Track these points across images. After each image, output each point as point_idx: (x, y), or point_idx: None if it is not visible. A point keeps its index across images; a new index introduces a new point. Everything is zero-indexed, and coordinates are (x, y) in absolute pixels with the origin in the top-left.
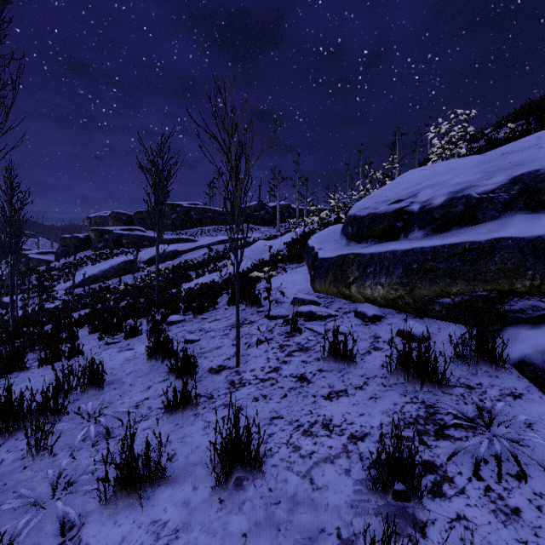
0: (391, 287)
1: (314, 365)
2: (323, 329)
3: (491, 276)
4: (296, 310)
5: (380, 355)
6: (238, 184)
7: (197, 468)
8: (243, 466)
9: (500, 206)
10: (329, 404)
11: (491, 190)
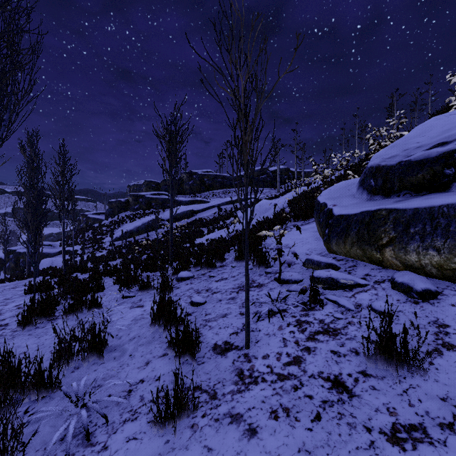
0: (454, 253)
1: (352, 362)
2: (351, 302)
3: None
4: (311, 274)
5: None
6: (248, 124)
7: None
8: None
9: None
10: None
11: None
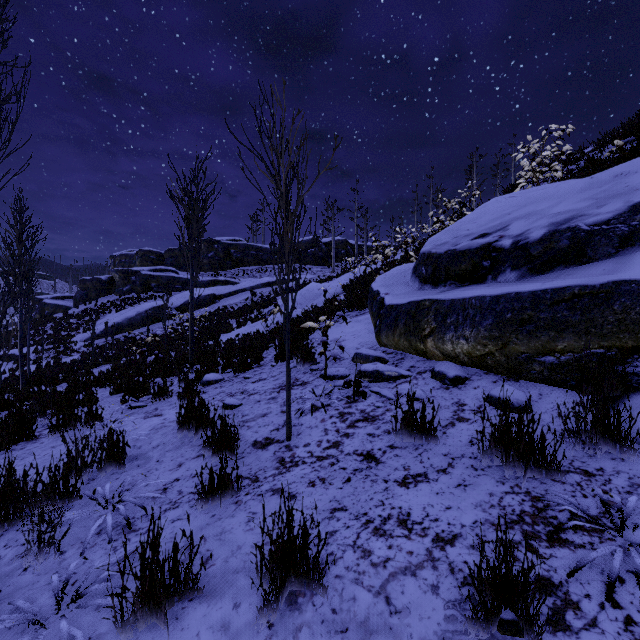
0: (478, 341)
1: (384, 440)
2: (392, 393)
3: (609, 329)
4: (359, 368)
5: (466, 428)
6: (289, 215)
7: (238, 577)
8: (299, 577)
9: (617, 240)
10: (406, 493)
11: (605, 220)
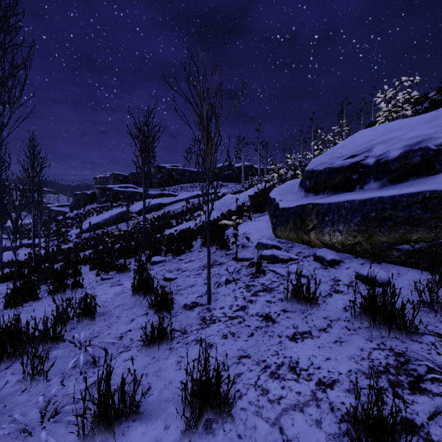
0: (349, 234)
1: (278, 305)
2: (285, 271)
3: None
4: (260, 253)
5: (341, 298)
6: (209, 141)
7: (169, 405)
8: (213, 408)
9: None
10: (295, 346)
11: None
